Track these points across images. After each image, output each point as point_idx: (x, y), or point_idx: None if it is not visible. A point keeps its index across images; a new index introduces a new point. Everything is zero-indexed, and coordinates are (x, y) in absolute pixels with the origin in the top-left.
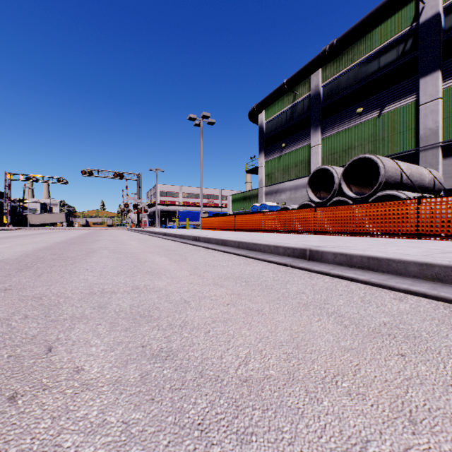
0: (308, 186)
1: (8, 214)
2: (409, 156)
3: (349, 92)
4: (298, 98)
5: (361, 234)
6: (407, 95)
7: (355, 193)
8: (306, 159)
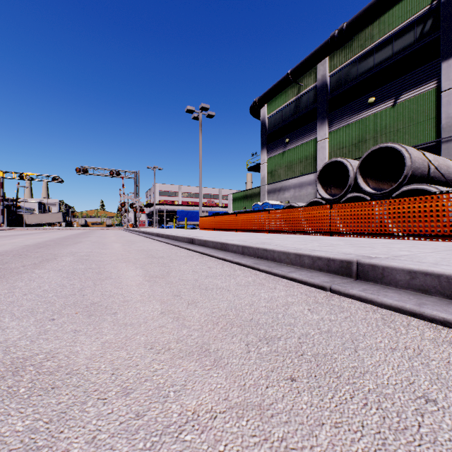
0: (318, 182)
1: (1, 213)
2: (429, 148)
3: (359, 81)
4: (303, 90)
5: (392, 235)
6: (427, 81)
7: (373, 188)
8: (312, 154)
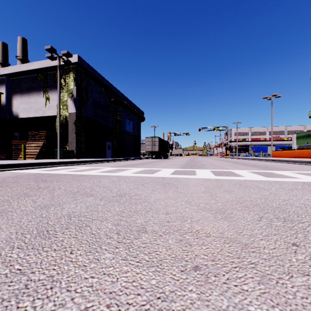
0: None
1: None
2: None
3: None
4: None
5: None
6: None
7: None
8: None
